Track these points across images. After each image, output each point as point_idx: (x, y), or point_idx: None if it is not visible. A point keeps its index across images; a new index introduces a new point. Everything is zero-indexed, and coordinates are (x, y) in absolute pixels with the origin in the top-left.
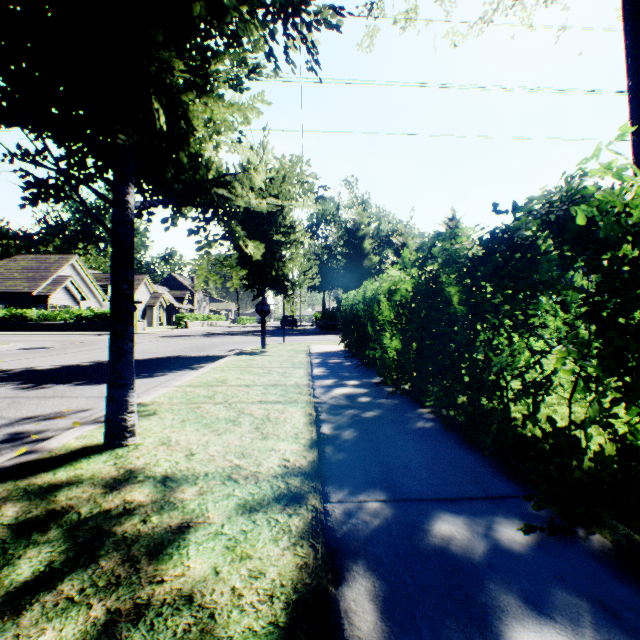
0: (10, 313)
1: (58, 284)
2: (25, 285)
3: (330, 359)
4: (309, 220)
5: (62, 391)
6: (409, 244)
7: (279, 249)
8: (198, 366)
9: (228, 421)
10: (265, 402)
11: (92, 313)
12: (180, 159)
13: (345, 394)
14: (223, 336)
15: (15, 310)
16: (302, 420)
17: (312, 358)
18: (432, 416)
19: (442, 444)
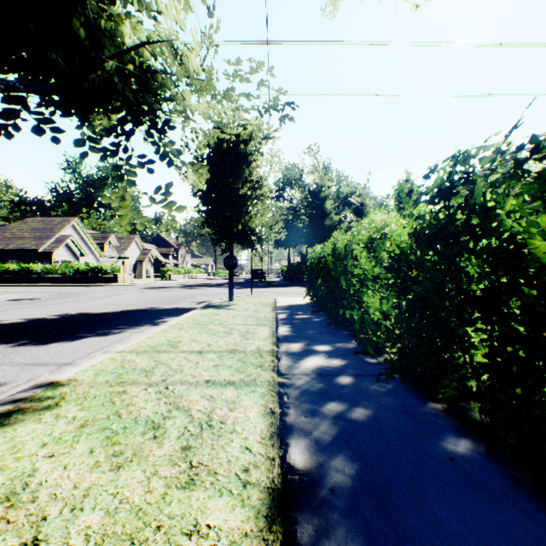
0: (19, 267)
1: (60, 242)
2: (33, 243)
3: (296, 314)
4: (276, 184)
5: None
6: (367, 204)
7: (245, 204)
8: (161, 321)
9: (148, 427)
10: (213, 383)
11: (87, 267)
12: (74, 32)
13: (318, 369)
14: (198, 288)
15: (23, 264)
16: (259, 428)
17: (278, 313)
18: (456, 421)
19: (524, 518)
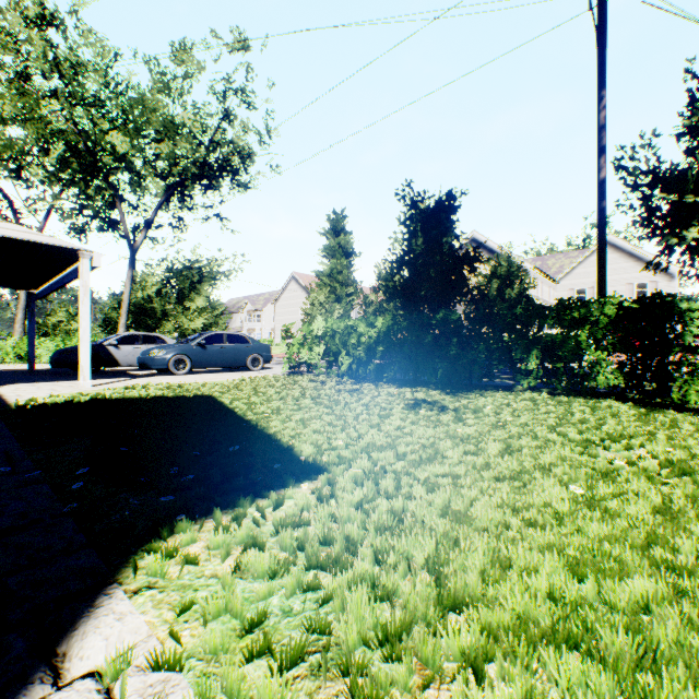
0: None
1: None
2: None
3: None
4: None
5: None
6: None
7: None
8: None
9: None
10: None
11: None
12: None
13: None
14: None
15: None
16: None
17: None
18: None
19: None
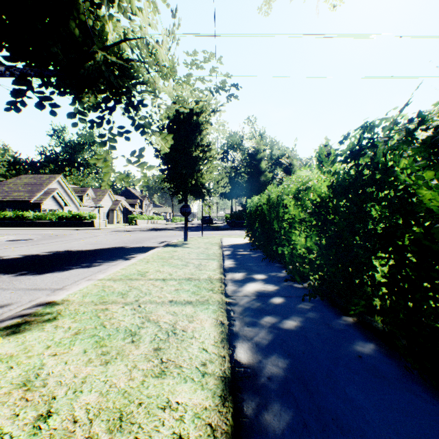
0: (15, 214)
1: (48, 194)
2: (26, 195)
3: (238, 251)
4: (221, 148)
5: (1, 282)
6: (294, 164)
7: (198, 163)
8: (131, 256)
9: (127, 334)
10: (175, 303)
11: (70, 214)
12: (70, 30)
13: (256, 292)
14: (159, 231)
15: (18, 212)
16: (212, 334)
17: (223, 250)
18: (364, 330)
19: (413, 396)
